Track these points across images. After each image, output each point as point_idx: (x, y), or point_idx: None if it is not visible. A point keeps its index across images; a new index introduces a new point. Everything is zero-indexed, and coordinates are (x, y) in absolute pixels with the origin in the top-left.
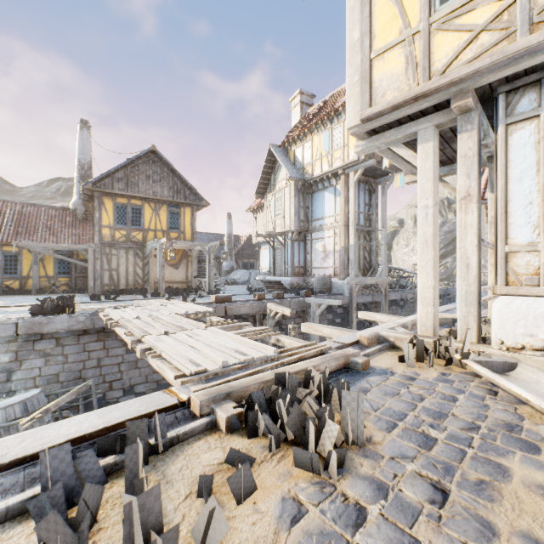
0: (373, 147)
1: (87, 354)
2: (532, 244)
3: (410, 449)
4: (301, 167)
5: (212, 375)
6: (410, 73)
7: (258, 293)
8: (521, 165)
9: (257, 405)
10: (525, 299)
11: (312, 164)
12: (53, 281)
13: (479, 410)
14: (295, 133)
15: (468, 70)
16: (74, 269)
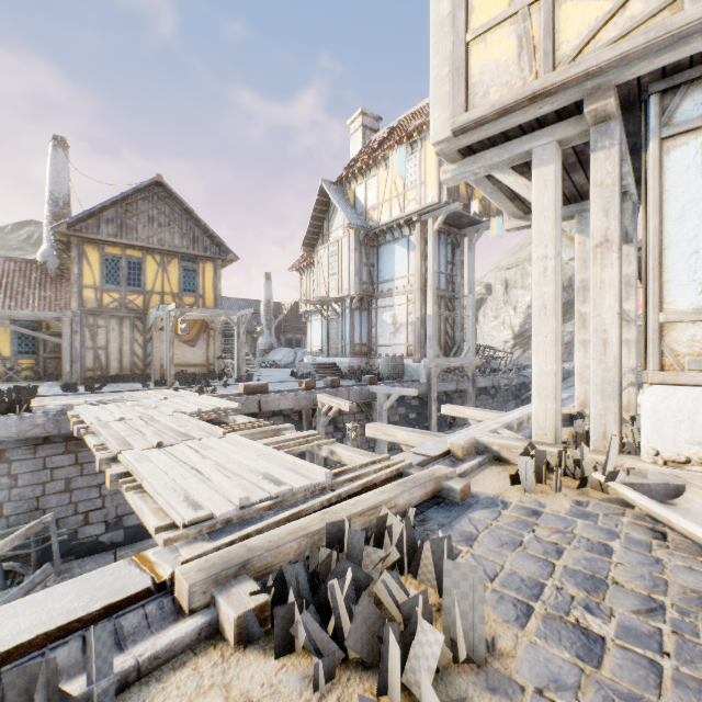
0: (468, 173)
1: (50, 473)
2: (699, 311)
3: (565, 665)
4: (363, 211)
5: (222, 523)
6: (524, 61)
7: (306, 380)
8: (682, 197)
9: (292, 593)
10: (691, 390)
11: (378, 207)
12: (11, 364)
13: (652, 571)
14: (355, 166)
15: (612, 55)
16: (42, 346)
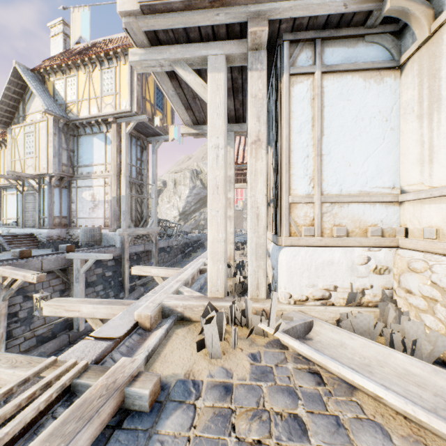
0: (155, 61)
1: None
2: (310, 196)
3: None
4: (63, 102)
5: None
6: None
7: None
8: (301, 118)
9: None
10: (307, 250)
11: (78, 103)
12: None
13: (345, 445)
14: (55, 62)
15: None
16: None
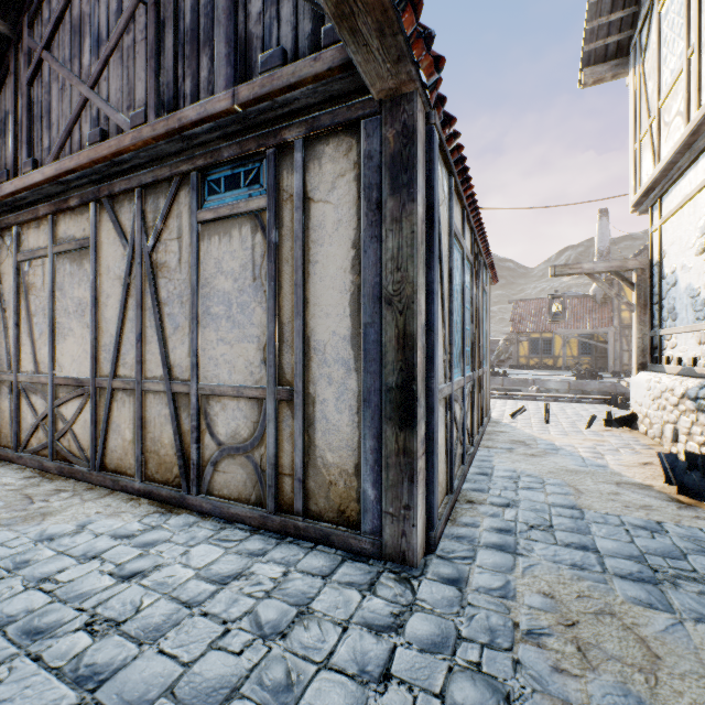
0: None
1: None
2: None
3: None
4: None
5: None
6: None
7: None
8: None
9: None
10: None
11: None
12: (576, 360)
13: None
14: None
15: None
16: (593, 350)
